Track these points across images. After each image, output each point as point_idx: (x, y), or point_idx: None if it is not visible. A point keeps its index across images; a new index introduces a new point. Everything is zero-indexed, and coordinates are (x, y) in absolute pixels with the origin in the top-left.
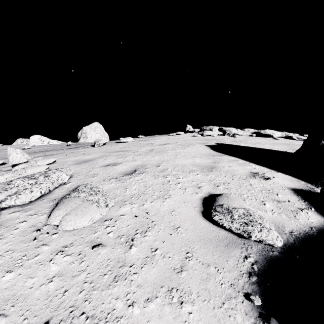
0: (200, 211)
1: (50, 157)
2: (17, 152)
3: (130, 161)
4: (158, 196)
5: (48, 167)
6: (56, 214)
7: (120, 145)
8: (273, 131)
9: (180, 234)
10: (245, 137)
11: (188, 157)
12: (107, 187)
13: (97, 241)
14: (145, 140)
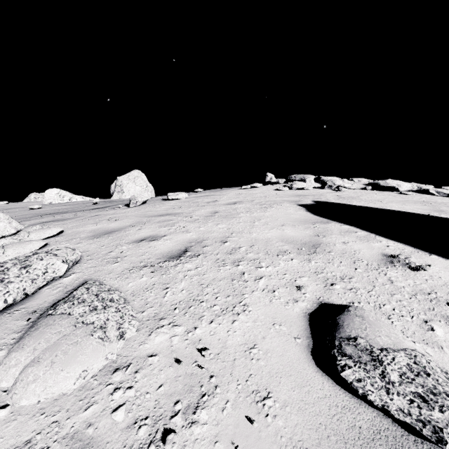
0: (307, 348)
1: (60, 223)
2: (0, 218)
3: (179, 233)
4: (224, 308)
5: (48, 242)
6: (12, 361)
7: (167, 204)
8: (398, 182)
9: (272, 419)
10: (356, 192)
11: (272, 225)
12: (133, 285)
13: (87, 435)
14: (205, 196)
